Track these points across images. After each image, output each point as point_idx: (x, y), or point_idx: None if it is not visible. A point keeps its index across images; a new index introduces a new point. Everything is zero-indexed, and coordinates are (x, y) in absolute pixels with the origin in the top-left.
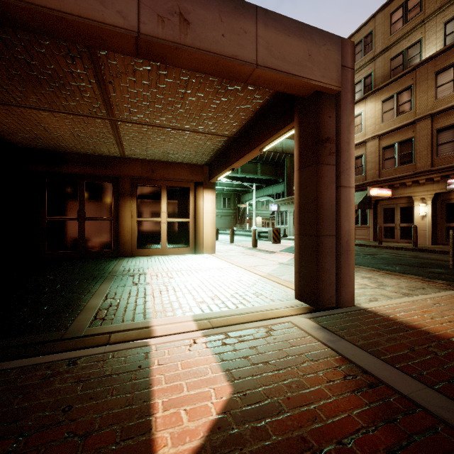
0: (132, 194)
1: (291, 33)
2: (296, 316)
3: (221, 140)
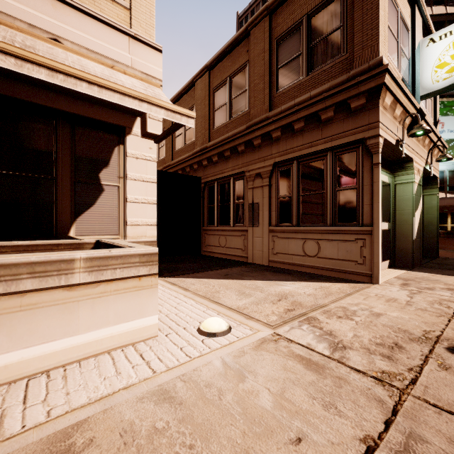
0: None
1: (452, 199)
2: None
3: None
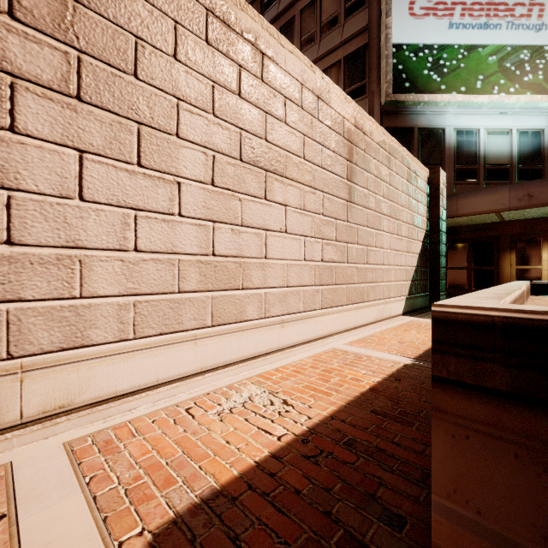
0: (511, 248)
1: None
2: None
3: None
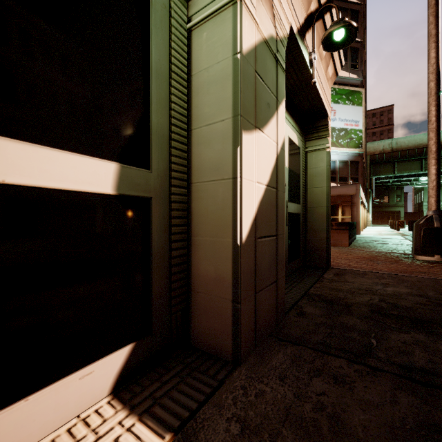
0: None
1: (343, 188)
2: None
3: None
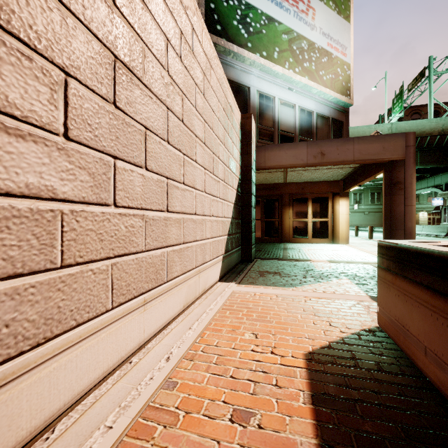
0: (289, 204)
1: (372, 142)
2: (375, 264)
3: (349, 169)
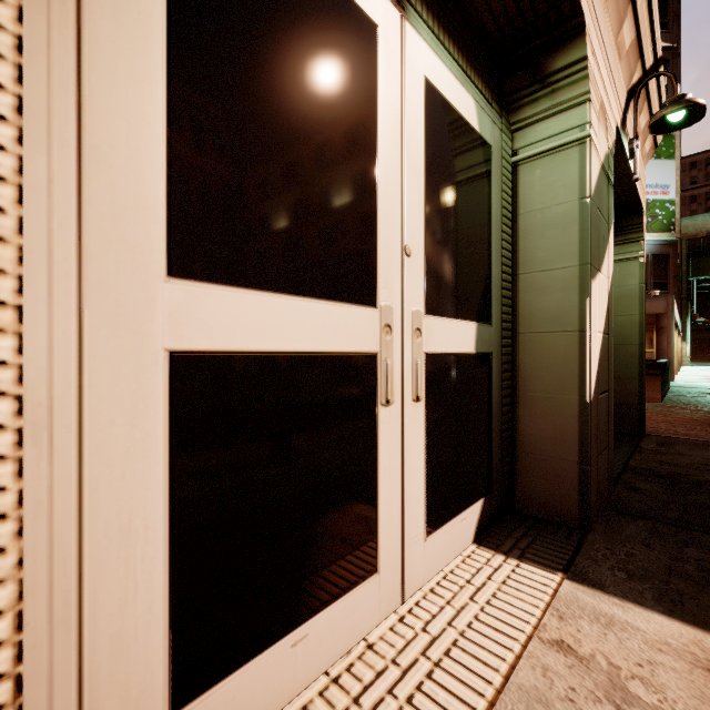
0: None
1: None
2: None
3: None
